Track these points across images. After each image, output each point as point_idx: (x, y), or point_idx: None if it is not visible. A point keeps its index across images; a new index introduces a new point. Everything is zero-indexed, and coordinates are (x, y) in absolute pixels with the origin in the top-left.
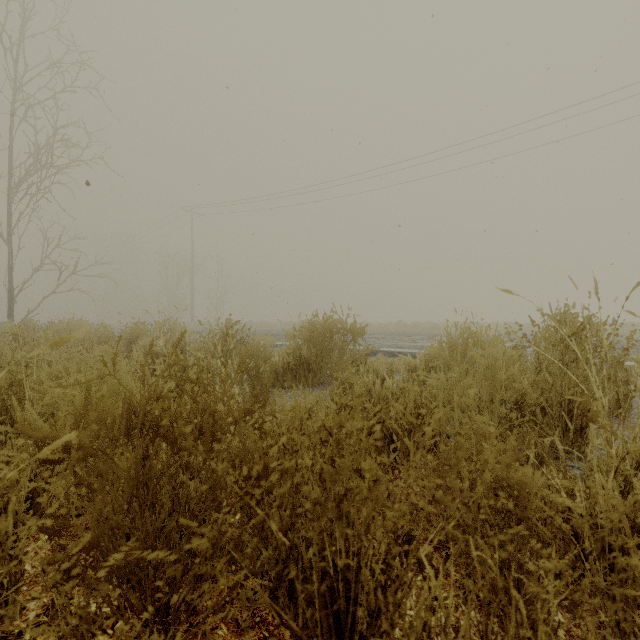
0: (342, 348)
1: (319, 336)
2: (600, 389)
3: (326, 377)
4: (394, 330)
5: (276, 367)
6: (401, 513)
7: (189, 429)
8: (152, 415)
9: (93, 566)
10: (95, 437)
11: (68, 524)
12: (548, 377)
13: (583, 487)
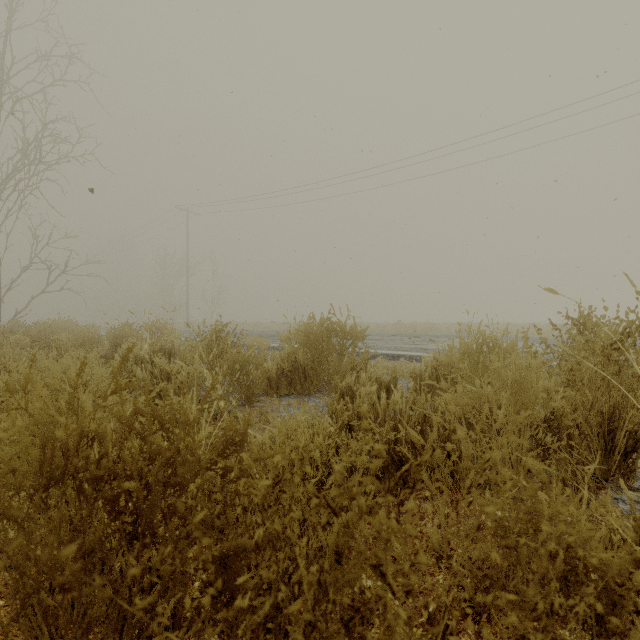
0: (341, 353)
1: (316, 340)
2: None
3: (323, 383)
4: (392, 331)
5: (269, 374)
6: None
7: (71, 550)
8: (86, 461)
9: None
10: None
11: None
12: (588, 393)
13: None
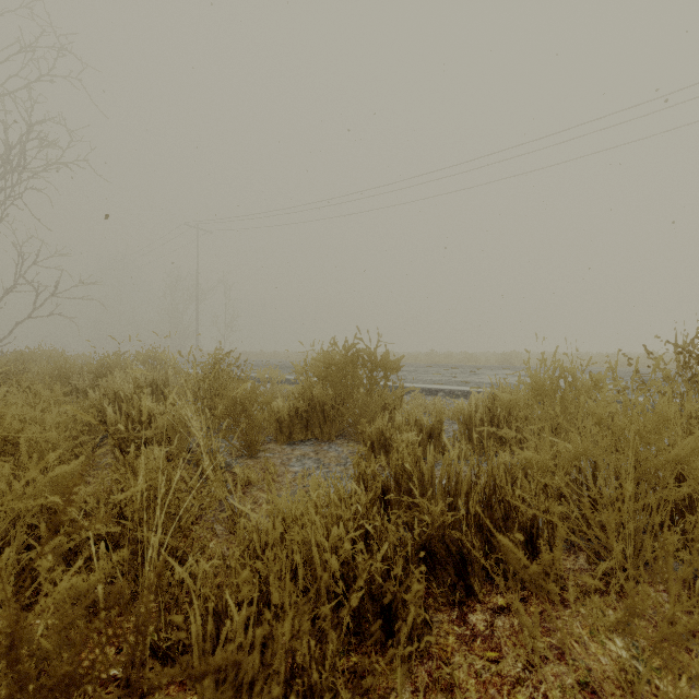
0: (370, 388)
1: (338, 372)
2: None
3: (348, 425)
4: (425, 361)
5: (278, 415)
6: None
7: None
8: None
9: None
10: None
11: None
12: None
13: None
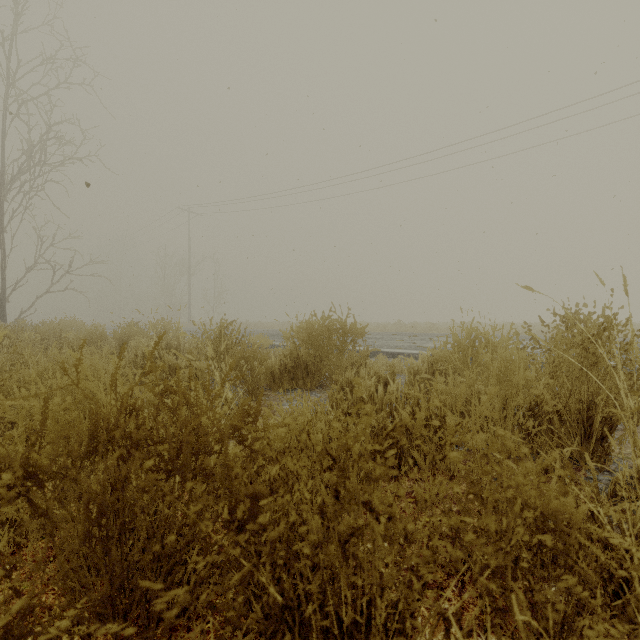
0: (341, 349)
1: (317, 337)
2: (629, 396)
3: (325, 379)
4: (392, 330)
5: (272, 369)
6: (422, 559)
7: (150, 464)
8: (124, 431)
9: (34, 632)
10: (55, 458)
11: (21, 562)
12: (567, 382)
13: (609, 504)
